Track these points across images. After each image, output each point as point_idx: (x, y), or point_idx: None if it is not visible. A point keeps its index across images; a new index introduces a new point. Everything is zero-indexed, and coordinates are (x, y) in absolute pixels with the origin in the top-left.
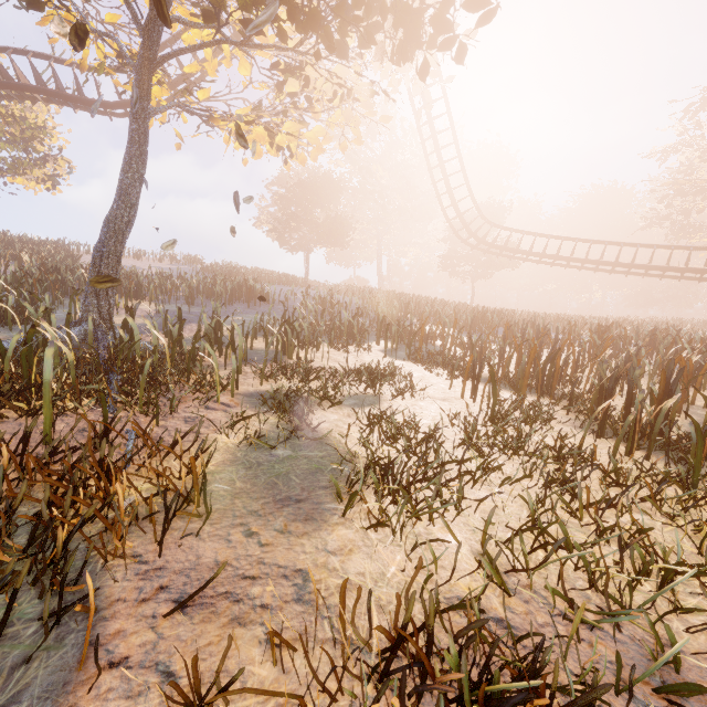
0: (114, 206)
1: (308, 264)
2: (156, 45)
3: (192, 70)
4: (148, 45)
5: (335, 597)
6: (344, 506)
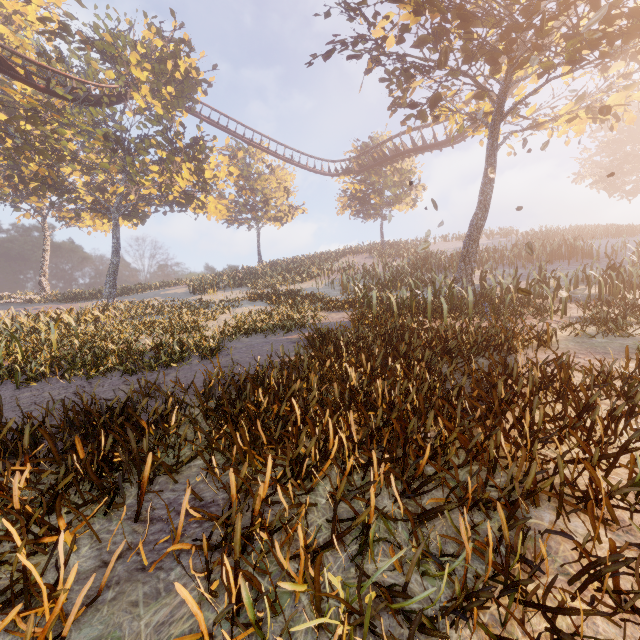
0: (475, 212)
1: None
2: (502, 107)
3: (521, 96)
4: (499, 113)
5: None
6: None
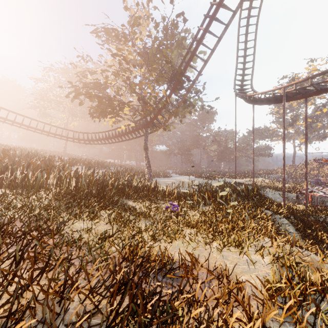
0: None
1: None
2: None
3: None
4: None
5: None
6: None
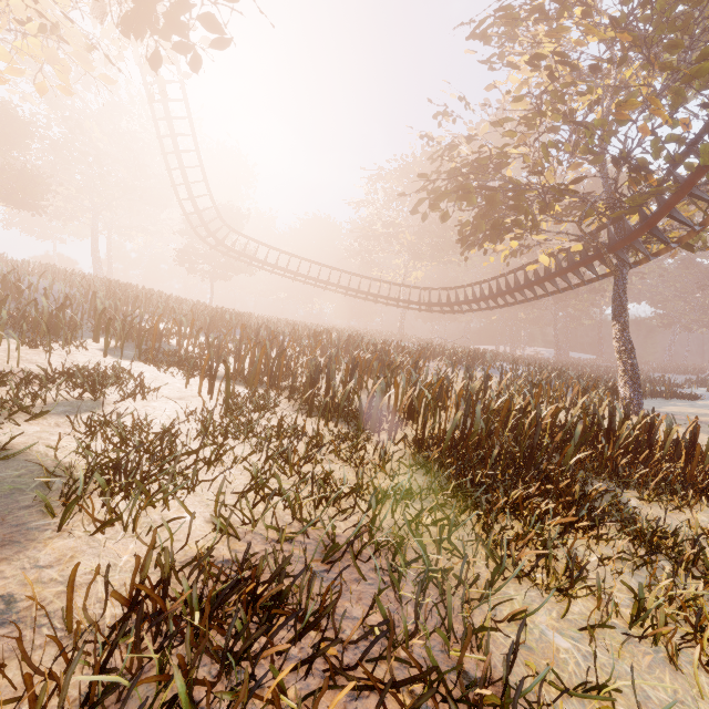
0: None
1: None
2: None
3: None
4: None
5: (55, 603)
6: (59, 519)
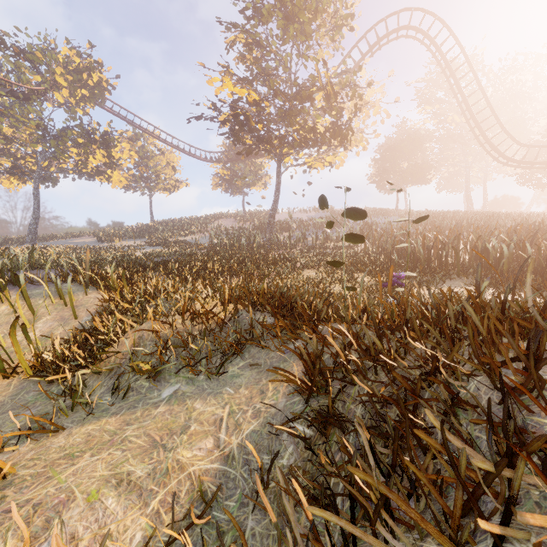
0: (272, 203)
1: (397, 200)
2: (281, 157)
3: None
4: (278, 160)
5: None
6: None
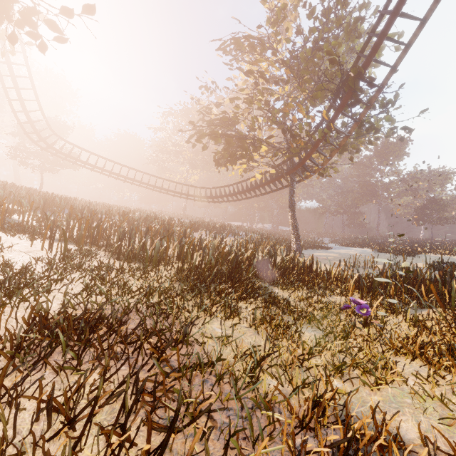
0: None
1: None
2: None
3: None
4: None
5: None
6: None
